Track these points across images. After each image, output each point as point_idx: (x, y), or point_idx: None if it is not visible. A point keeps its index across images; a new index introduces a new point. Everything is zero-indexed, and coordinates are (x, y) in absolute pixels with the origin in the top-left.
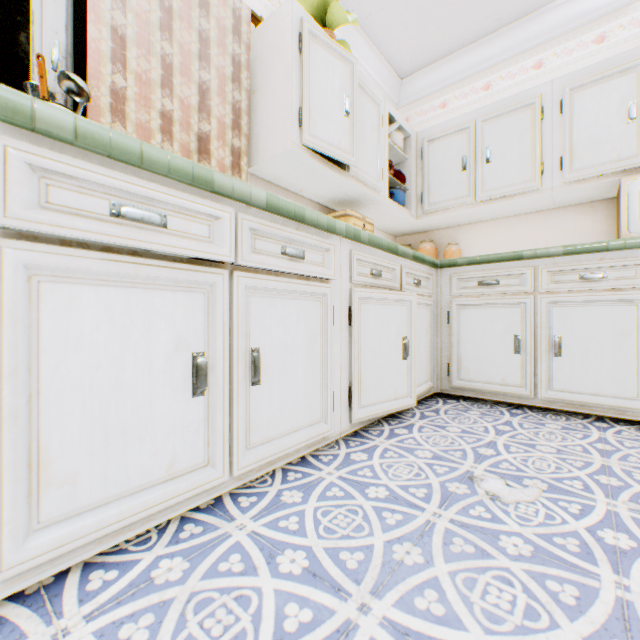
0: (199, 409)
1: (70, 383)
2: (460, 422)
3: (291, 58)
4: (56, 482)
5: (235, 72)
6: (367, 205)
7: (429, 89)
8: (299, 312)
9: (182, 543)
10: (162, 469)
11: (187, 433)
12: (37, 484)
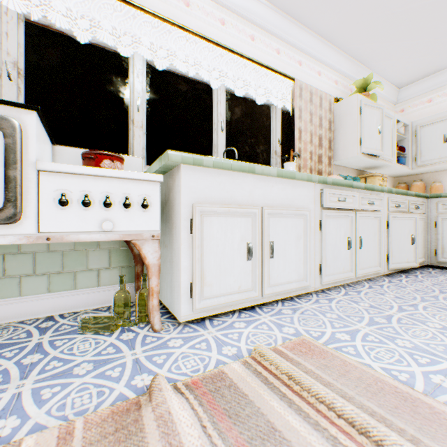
0: (348, 254)
1: (329, 243)
2: (444, 276)
3: (356, 118)
4: (327, 266)
5: (329, 126)
6: (383, 167)
7: (419, 92)
8: (371, 224)
9: (349, 290)
10: (341, 269)
11: (346, 260)
12: (325, 265)
